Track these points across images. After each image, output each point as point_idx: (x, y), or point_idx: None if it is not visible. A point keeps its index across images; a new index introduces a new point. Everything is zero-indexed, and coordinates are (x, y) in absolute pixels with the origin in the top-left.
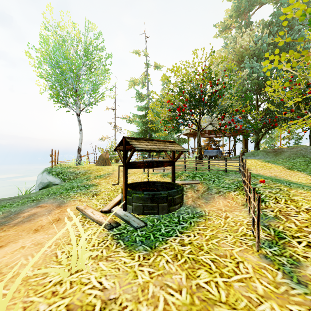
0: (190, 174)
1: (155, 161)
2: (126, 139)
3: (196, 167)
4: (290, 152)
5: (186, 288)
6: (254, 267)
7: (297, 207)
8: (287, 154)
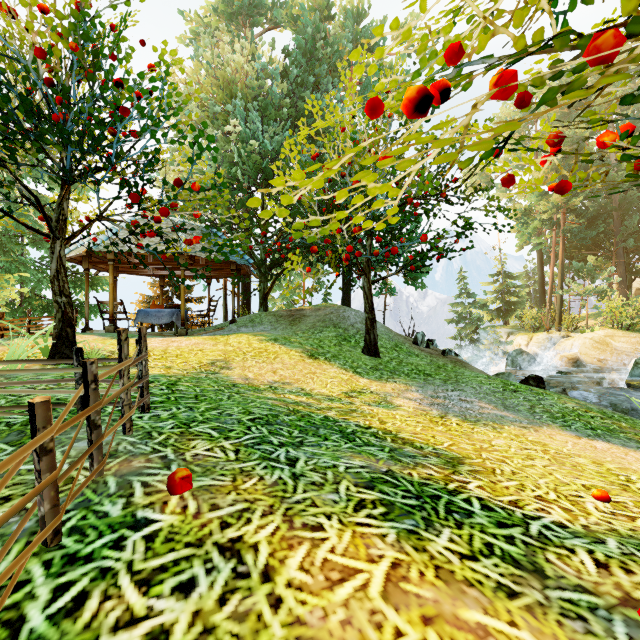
0: None
1: None
2: None
3: None
4: (316, 317)
5: None
6: None
7: None
8: (311, 322)
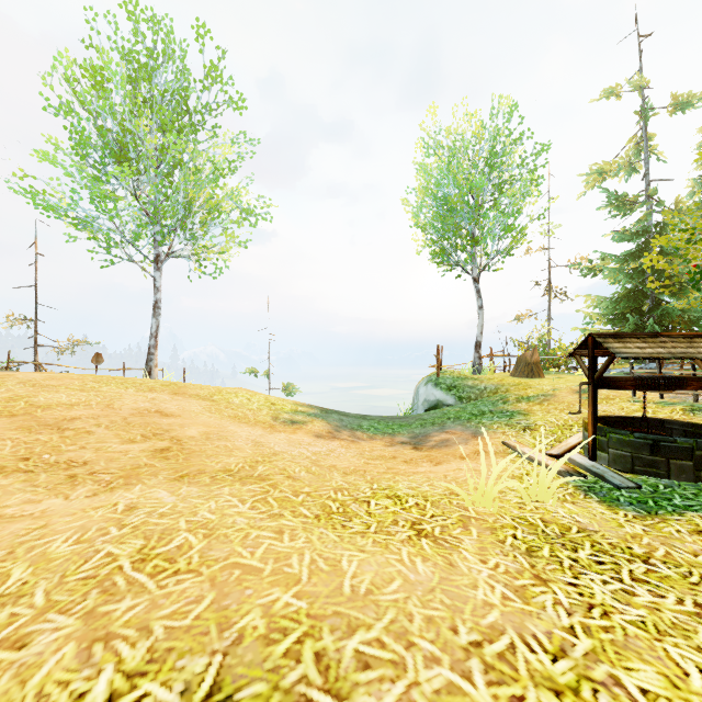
0: None
1: (662, 378)
2: (595, 339)
3: None
4: None
5: None
6: None
7: None
8: None
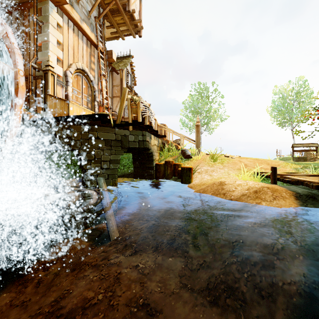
0: None
1: (305, 150)
2: (292, 144)
3: None
4: None
5: None
6: None
7: None
8: None
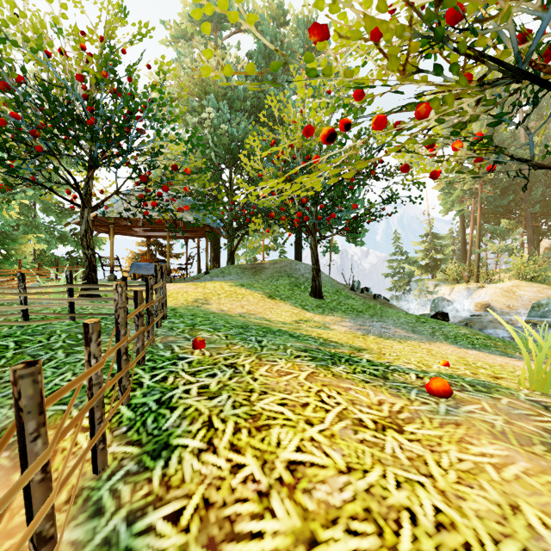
0: None
1: None
2: None
3: (23, 310)
4: (273, 269)
5: None
6: None
7: (265, 463)
8: (270, 273)
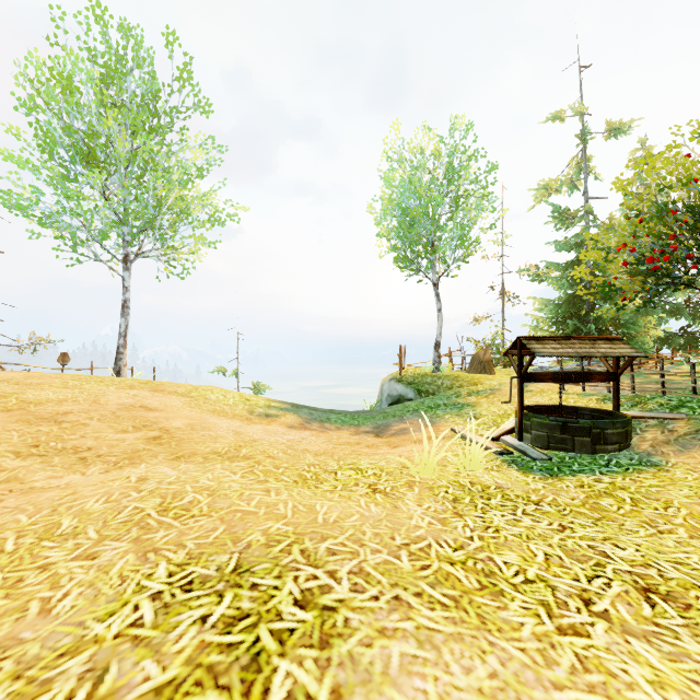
0: (670, 401)
1: (573, 372)
2: (522, 341)
3: (692, 387)
4: None
5: (580, 500)
6: (692, 513)
7: None
8: None
